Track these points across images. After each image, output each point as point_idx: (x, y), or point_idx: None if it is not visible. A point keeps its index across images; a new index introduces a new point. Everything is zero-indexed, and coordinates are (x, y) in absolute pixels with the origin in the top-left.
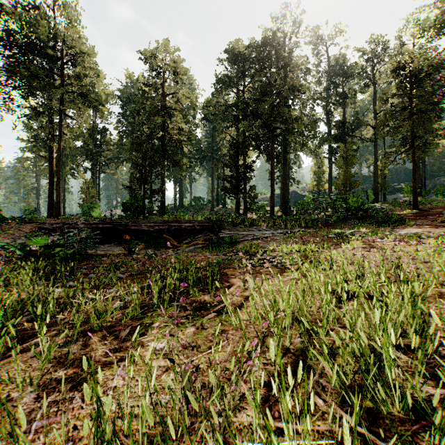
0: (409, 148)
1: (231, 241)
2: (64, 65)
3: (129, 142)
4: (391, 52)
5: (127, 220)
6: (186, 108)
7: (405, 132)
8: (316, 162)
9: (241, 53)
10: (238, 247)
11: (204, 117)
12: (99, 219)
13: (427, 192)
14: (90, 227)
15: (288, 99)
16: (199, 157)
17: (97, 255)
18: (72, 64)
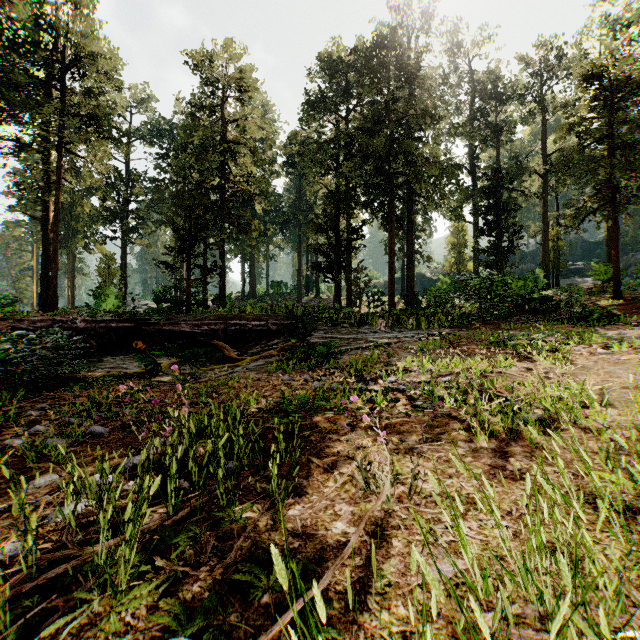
0: (606, 203)
1: (329, 352)
2: (64, 72)
3: (170, 196)
4: (569, 63)
5: (159, 316)
6: (260, 147)
7: (601, 177)
8: (454, 229)
9: (343, 59)
10: (340, 364)
11: (286, 161)
12: (111, 314)
13: (623, 275)
14: (95, 327)
15: (415, 131)
16: (280, 221)
17: (87, 377)
18: (78, 70)
